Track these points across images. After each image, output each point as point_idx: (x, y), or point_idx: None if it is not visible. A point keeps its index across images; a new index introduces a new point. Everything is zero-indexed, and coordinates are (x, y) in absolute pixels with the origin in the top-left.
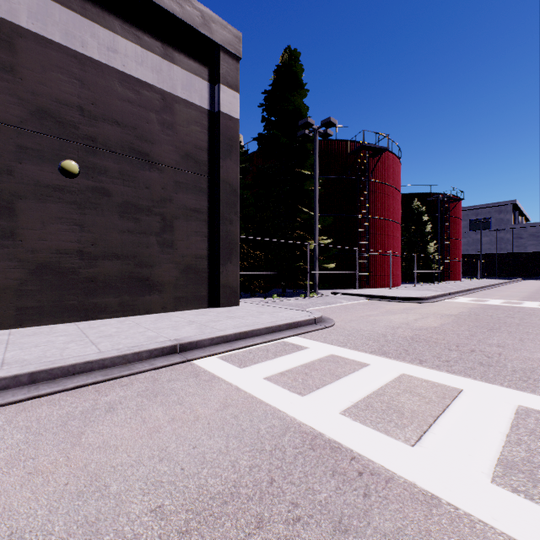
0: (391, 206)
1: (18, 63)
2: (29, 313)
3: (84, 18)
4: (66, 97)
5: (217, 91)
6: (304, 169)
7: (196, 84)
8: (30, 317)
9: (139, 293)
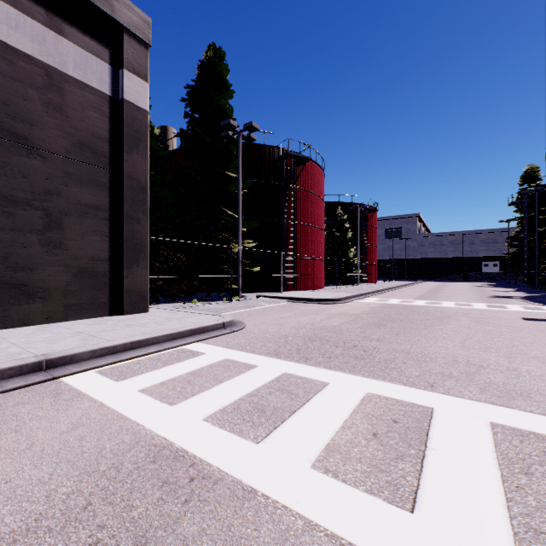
0: (315, 213)
1: None
2: None
3: None
4: None
5: (121, 76)
6: (229, 171)
7: (93, 65)
8: None
9: (13, 301)
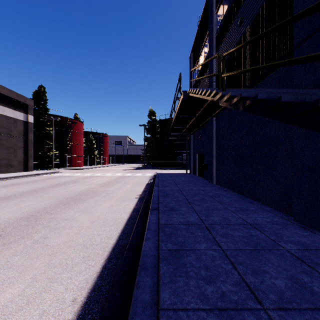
0: (79, 139)
1: None
2: None
3: None
4: None
5: (27, 116)
6: (47, 127)
7: (22, 115)
8: None
9: (9, 168)
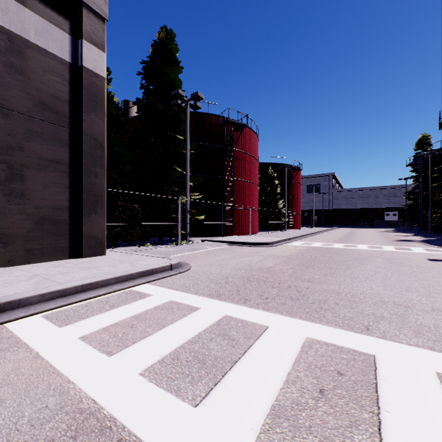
0: (250, 171)
1: None
2: None
3: None
4: None
5: (80, 46)
6: (178, 134)
7: (54, 34)
8: None
9: None
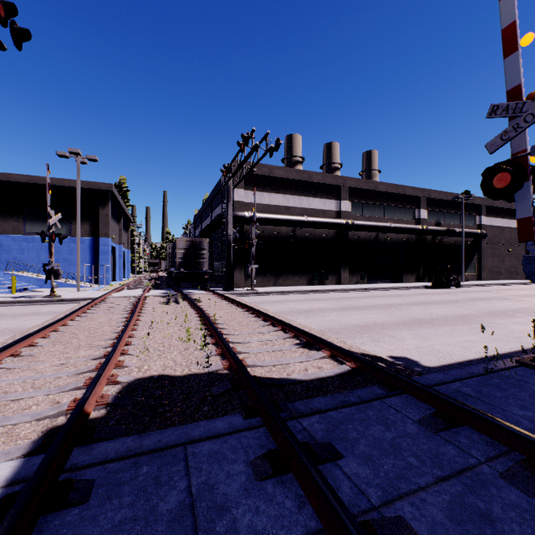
0: None
1: (504, 233)
2: (505, 278)
3: (510, 220)
4: (508, 236)
5: None
6: None
7: None
8: (505, 278)
9: (516, 275)
